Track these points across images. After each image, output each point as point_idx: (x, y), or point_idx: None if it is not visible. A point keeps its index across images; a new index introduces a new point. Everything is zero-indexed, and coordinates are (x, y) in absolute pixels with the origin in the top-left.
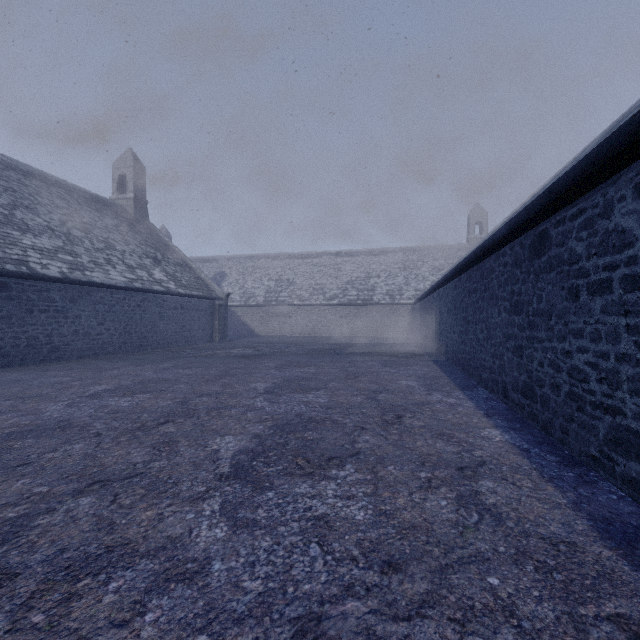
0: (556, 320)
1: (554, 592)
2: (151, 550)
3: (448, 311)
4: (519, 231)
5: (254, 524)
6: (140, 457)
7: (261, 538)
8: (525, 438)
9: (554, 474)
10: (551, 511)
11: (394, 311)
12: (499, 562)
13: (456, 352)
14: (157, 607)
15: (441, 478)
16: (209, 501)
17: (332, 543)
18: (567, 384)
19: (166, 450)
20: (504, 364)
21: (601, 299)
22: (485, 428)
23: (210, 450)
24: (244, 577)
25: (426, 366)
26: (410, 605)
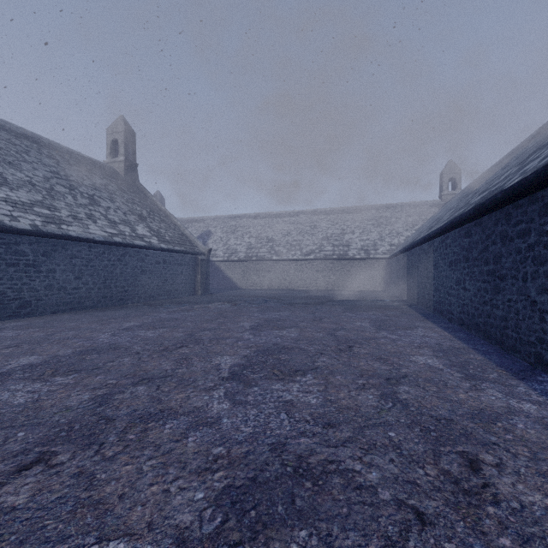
0: None
1: None
2: None
3: (451, 264)
4: None
5: None
6: None
7: None
8: None
9: None
10: None
11: (369, 265)
12: None
13: (470, 314)
14: None
15: None
16: None
17: None
18: None
19: None
20: None
21: None
22: None
23: None
24: None
25: (430, 329)
26: None
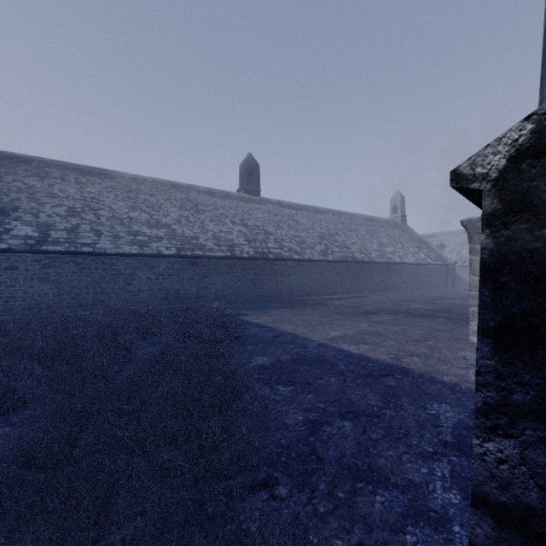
0: None
1: None
2: None
3: None
4: None
5: None
6: None
7: None
8: None
9: None
10: None
11: None
12: None
13: None
14: None
15: None
16: None
17: None
18: None
19: None
20: None
21: None
22: None
23: None
24: None
25: None
26: None
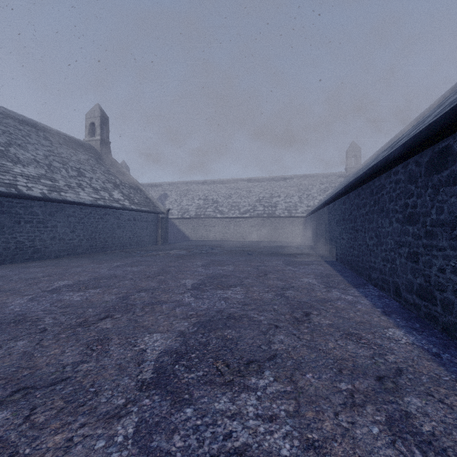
0: None
1: None
2: None
3: (337, 222)
4: (415, 150)
5: None
6: (72, 357)
7: None
8: (430, 340)
9: None
10: None
11: (291, 222)
12: None
13: (345, 254)
14: None
15: (363, 391)
16: (124, 420)
17: None
18: None
19: (98, 349)
20: (396, 267)
21: None
22: (388, 328)
23: (137, 350)
24: None
25: (320, 265)
26: None
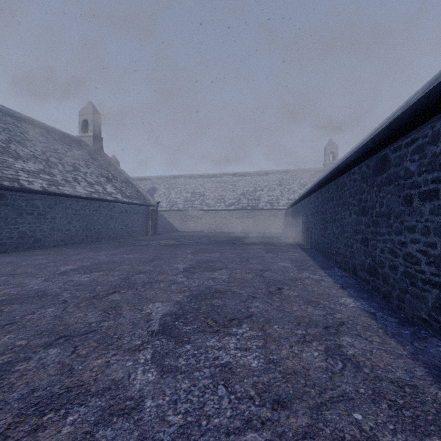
0: (394, 219)
1: (405, 426)
2: (100, 390)
3: (312, 214)
4: (365, 156)
5: (176, 370)
6: (94, 318)
7: (181, 381)
8: (371, 305)
9: (395, 332)
10: (396, 360)
11: (273, 214)
12: (361, 401)
13: (318, 242)
14: (102, 437)
15: (313, 335)
16: (143, 352)
17: (234, 385)
18: (403, 266)
19: (113, 313)
20: (354, 251)
21: (430, 204)
22: (342, 297)
23: (144, 313)
24: (169, 412)
25: (297, 252)
26: (295, 436)
